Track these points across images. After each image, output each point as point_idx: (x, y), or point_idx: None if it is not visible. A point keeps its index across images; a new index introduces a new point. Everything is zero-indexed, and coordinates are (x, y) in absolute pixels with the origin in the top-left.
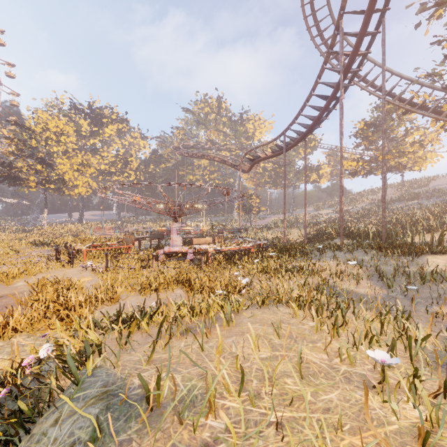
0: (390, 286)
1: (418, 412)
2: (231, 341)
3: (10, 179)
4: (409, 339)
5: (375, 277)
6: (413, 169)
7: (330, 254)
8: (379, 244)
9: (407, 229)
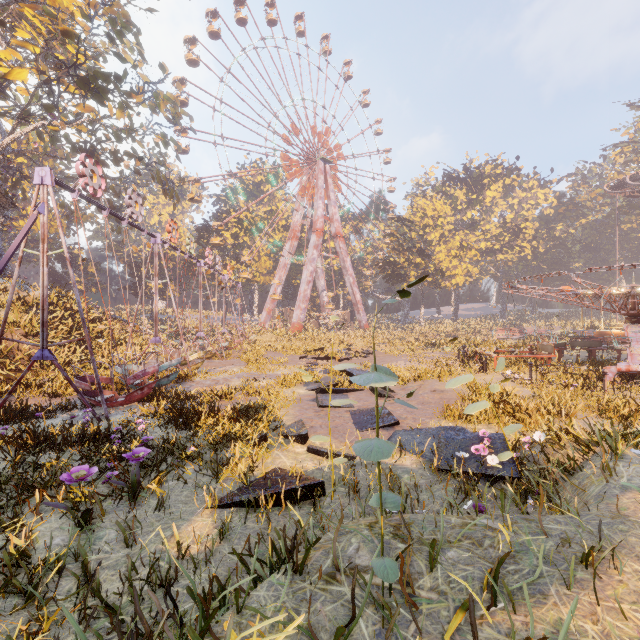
0: None
1: None
2: None
3: (394, 277)
4: None
5: None
6: None
7: None
8: None
9: None
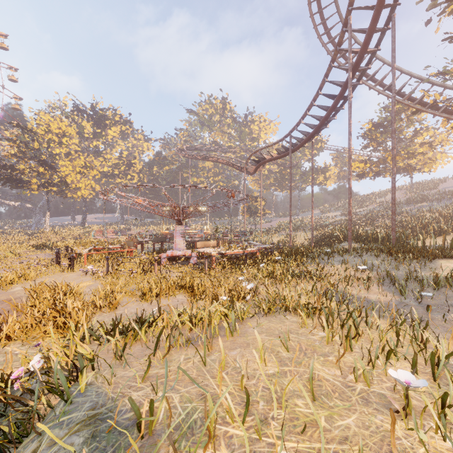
0: (403, 292)
1: (448, 442)
2: (235, 354)
3: (12, 182)
4: (432, 354)
5: (386, 282)
6: (422, 170)
7: (338, 258)
8: (389, 248)
9: (417, 232)
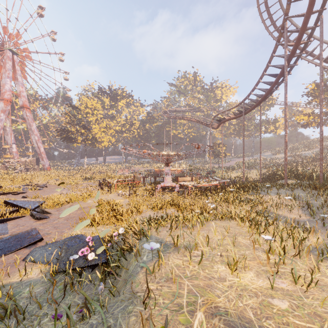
0: (312, 214)
1: (282, 260)
2: (204, 232)
3: (67, 139)
4: (292, 237)
5: (305, 208)
6: None
7: (275, 191)
8: (316, 185)
9: None
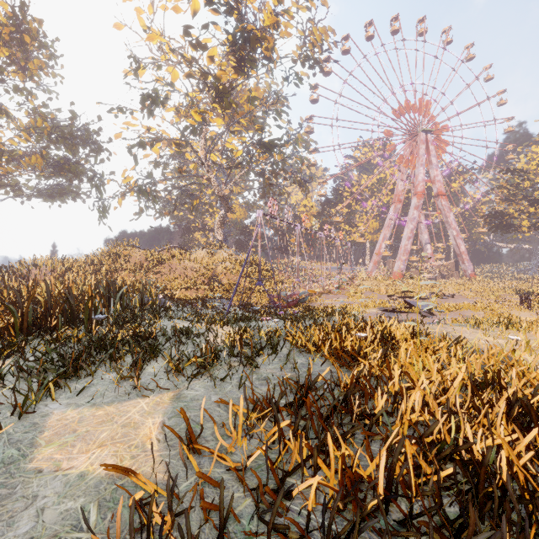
0: None
1: None
2: None
3: (501, 228)
4: None
5: None
6: None
7: None
8: None
9: None
